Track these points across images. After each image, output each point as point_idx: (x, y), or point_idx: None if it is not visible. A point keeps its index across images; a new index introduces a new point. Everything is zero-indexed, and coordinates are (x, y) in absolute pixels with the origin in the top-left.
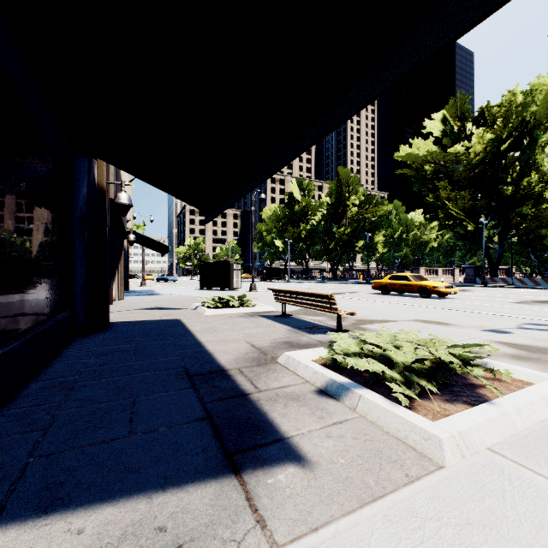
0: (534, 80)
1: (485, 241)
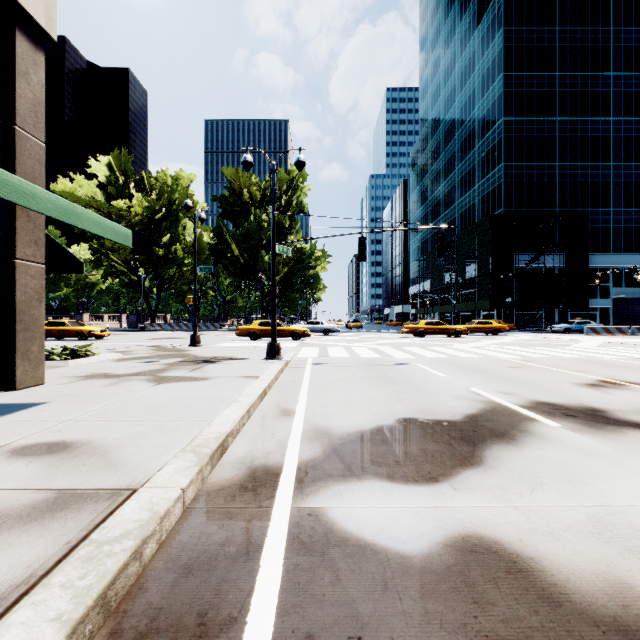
0: (180, 171)
1: (147, 291)
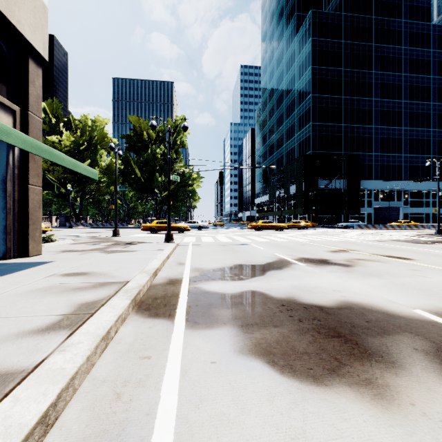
0: (98, 116)
1: (72, 200)
